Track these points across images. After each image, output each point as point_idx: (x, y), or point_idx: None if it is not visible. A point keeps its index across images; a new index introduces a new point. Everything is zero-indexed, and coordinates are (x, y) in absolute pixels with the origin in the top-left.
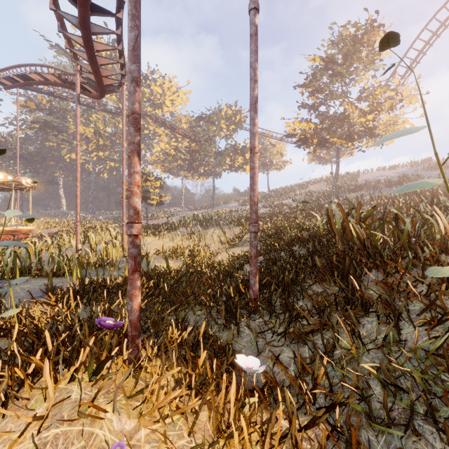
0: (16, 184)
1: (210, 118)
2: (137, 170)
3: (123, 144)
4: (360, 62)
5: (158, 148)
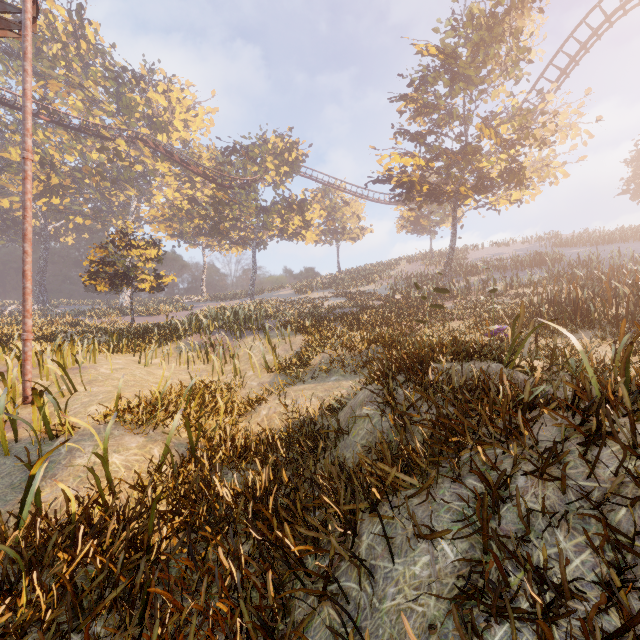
0: None
1: (249, 152)
2: None
3: (24, 141)
4: (497, 62)
5: (160, 196)
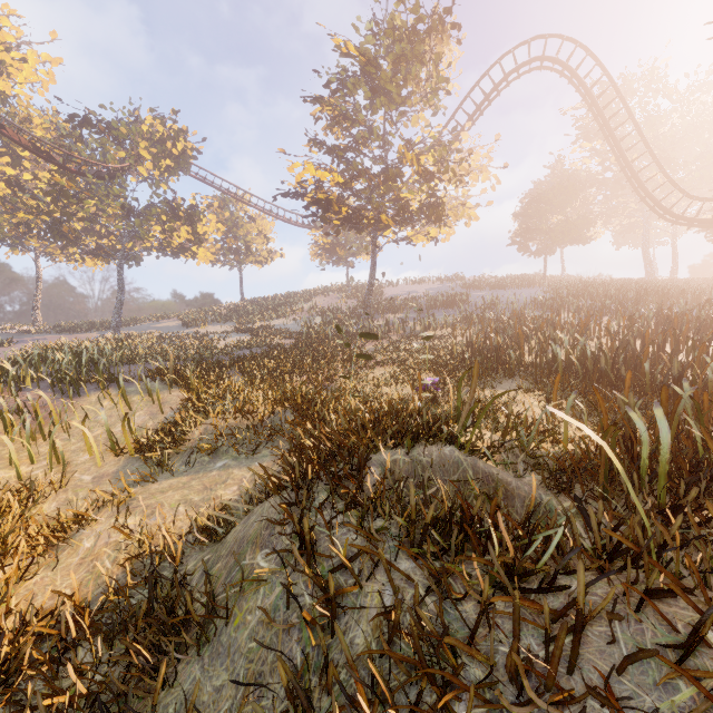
0: None
1: (111, 129)
2: None
3: None
4: (418, 85)
5: None
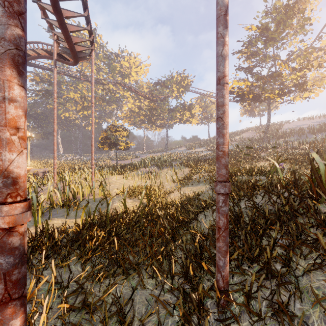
0: None
1: (165, 83)
2: (12, 94)
3: (92, 100)
4: (291, 27)
5: (126, 107)
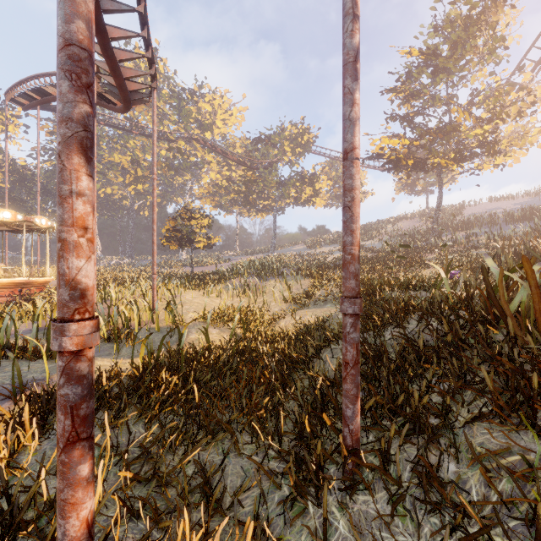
0: (30, 224)
1: (271, 140)
2: (81, 187)
3: (153, 169)
4: (475, 52)
5: (207, 178)
